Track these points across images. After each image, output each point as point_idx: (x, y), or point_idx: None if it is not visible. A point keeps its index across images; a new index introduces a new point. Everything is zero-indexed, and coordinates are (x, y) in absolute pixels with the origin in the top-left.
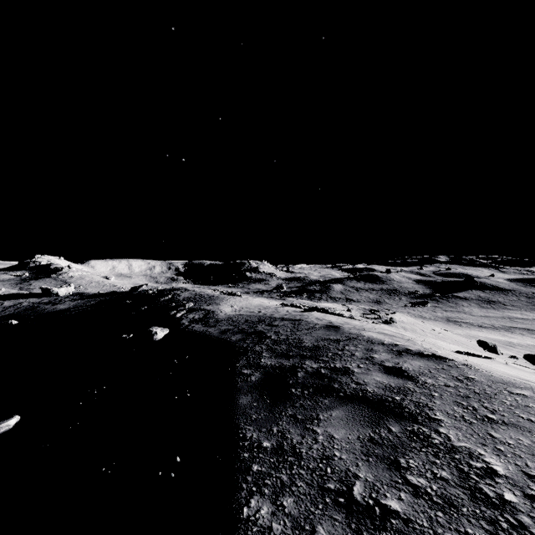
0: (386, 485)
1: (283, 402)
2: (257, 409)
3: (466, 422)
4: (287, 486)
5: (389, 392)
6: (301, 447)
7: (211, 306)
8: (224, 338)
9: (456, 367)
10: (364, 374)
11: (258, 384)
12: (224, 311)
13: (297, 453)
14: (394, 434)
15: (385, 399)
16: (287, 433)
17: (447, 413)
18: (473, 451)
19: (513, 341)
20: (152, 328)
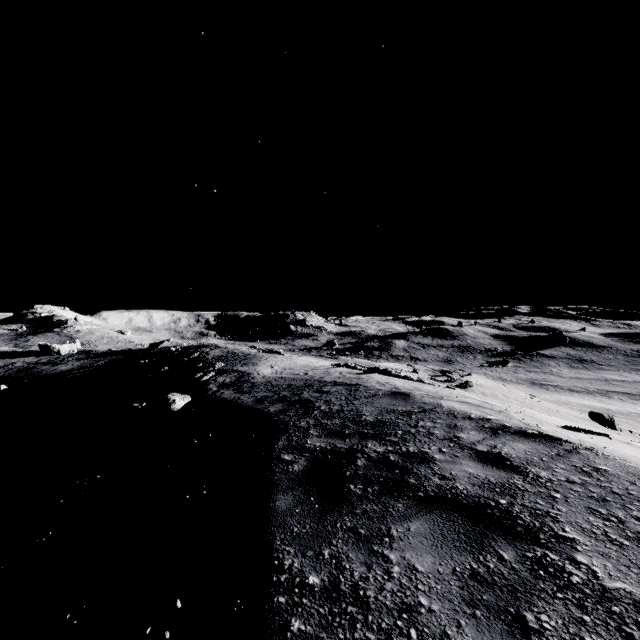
0: None
1: (338, 506)
2: (300, 517)
3: (614, 544)
4: None
5: (490, 492)
6: (367, 587)
7: (247, 367)
8: (260, 409)
9: (576, 452)
10: (449, 462)
11: (303, 477)
12: (262, 373)
13: (361, 598)
14: (507, 564)
15: (486, 504)
16: (344, 560)
17: (581, 527)
18: (639, 599)
19: (612, 408)
20: (170, 396)
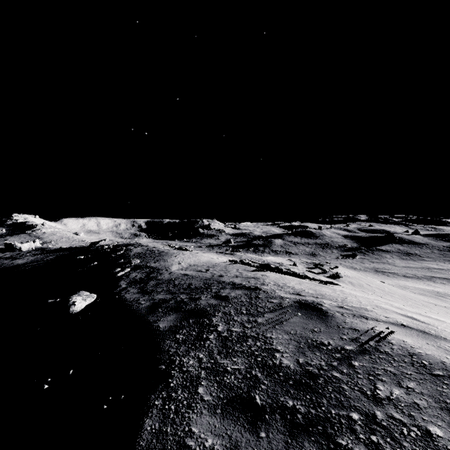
0: None
1: None
2: None
3: None
4: None
5: None
6: None
7: (158, 263)
8: (149, 323)
9: None
10: None
11: None
12: (170, 269)
13: None
14: None
15: None
16: None
17: None
18: None
19: (439, 290)
20: (72, 297)
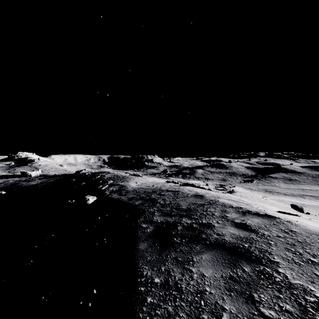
0: (246, 316)
1: (168, 248)
2: (150, 252)
3: (297, 264)
4: (172, 317)
5: (240, 241)
6: (181, 283)
7: (124, 182)
8: (130, 203)
9: (282, 223)
10: (221, 227)
11: (152, 235)
12: (131, 185)
13: (179, 288)
14: (247, 273)
15: (238, 246)
16: (171, 271)
17: (282, 257)
18: (306, 288)
19: (305, 203)
20: (86, 196)
